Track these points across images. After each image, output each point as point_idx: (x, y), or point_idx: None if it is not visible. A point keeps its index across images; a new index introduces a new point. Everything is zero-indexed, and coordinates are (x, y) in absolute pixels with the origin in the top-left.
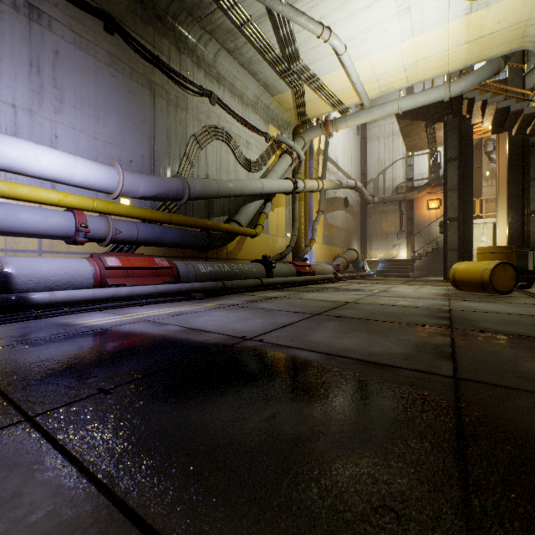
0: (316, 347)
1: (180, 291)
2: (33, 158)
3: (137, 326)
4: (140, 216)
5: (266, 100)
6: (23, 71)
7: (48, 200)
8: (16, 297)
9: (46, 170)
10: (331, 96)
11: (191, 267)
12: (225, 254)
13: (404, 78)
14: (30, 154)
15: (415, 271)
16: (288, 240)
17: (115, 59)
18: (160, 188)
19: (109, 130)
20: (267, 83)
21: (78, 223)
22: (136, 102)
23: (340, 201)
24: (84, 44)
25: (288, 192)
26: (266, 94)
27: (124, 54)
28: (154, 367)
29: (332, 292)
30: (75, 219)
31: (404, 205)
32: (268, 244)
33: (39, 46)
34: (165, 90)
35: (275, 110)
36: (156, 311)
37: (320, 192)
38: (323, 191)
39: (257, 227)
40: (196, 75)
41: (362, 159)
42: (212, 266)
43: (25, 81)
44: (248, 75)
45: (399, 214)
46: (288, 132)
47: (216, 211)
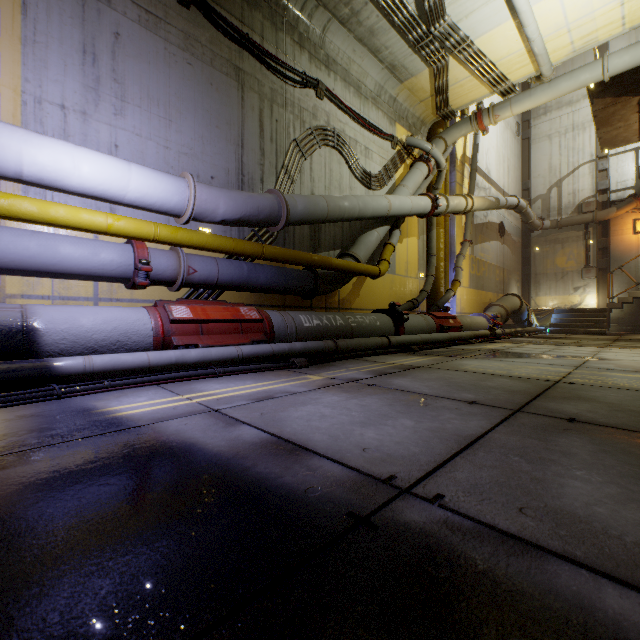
0: (626, 559)
1: (273, 354)
2: (69, 164)
3: (189, 424)
4: (219, 248)
5: (391, 90)
6: (75, 61)
7: (93, 225)
8: (34, 364)
9: (88, 181)
10: (490, 69)
11: (289, 319)
12: (336, 302)
13: (617, 19)
14: (65, 158)
15: (611, 325)
16: (422, 282)
17: (192, 41)
18: (247, 207)
19: (183, 137)
20: (395, 62)
21: (137, 259)
22: (219, 98)
23: (493, 228)
24: (152, 22)
25: (424, 214)
26: (392, 80)
27: (203, 34)
28: (142, 633)
29: (503, 358)
30: (134, 253)
31: (592, 229)
32: (394, 288)
33: (95, 27)
34: (257, 81)
35: (404, 104)
36: (234, 388)
37: (466, 215)
38: (471, 214)
39: (380, 264)
40: (298, 59)
41: (524, 168)
42: (319, 318)
43: (77, 74)
44: (368, 55)
45: (585, 243)
46: (422, 134)
47: (325, 243)
